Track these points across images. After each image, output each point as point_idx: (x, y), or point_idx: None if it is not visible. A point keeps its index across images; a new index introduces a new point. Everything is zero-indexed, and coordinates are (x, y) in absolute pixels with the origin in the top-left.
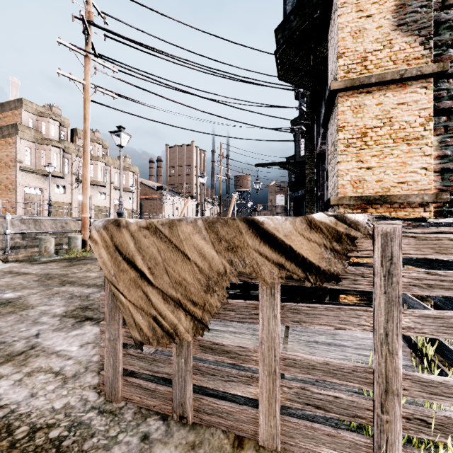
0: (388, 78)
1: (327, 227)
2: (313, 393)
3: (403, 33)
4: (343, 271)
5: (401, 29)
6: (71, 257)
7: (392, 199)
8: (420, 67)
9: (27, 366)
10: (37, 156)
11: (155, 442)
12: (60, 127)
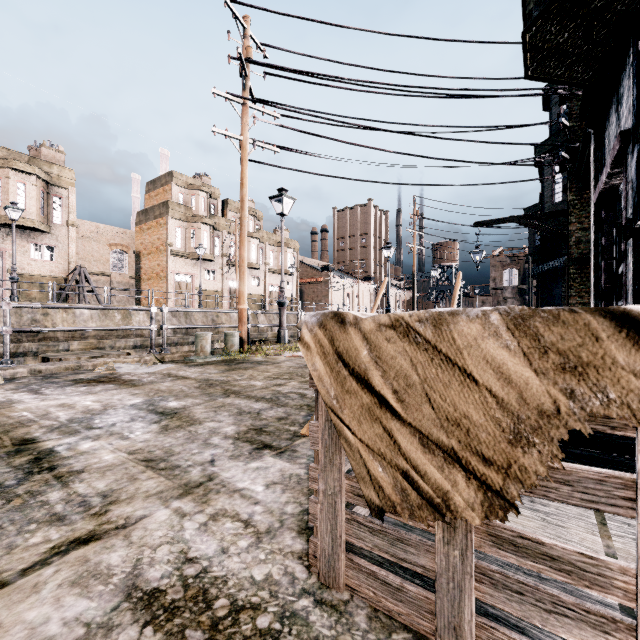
0: None
1: None
2: None
3: None
4: None
5: None
6: (228, 359)
7: None
8: None
9: (209, 504)
10: (187, 236)
11: None
12: (210, 199)
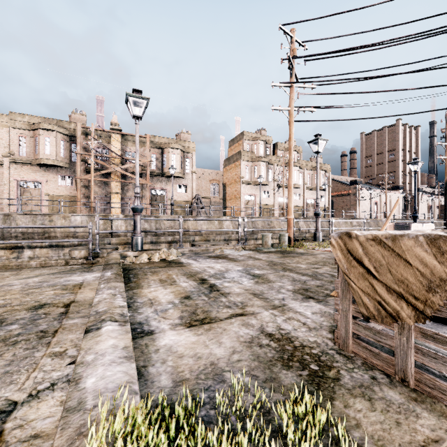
0: None
1: None
2: None
3: None
4: None
5: None
6: (282, 250)
7: None
8: None
9: (285, 314)
10: (252, 171)
11: (382, 383)
12: (266, 145)
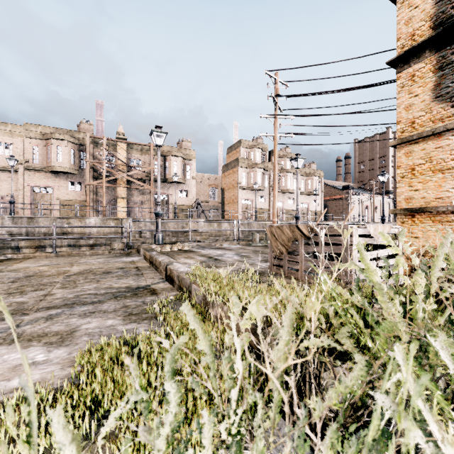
0: (424, 135)
1: (310, 226)
2: (309, 267)
3: (439, 102)
4: (314, 237)
5: (438, 100)
6: (267, 245)
7: (427, 209)
8: (445, 125)
9: (252, 265)
10: (249, 177)
11: (277, 275)
12: (262, 152)
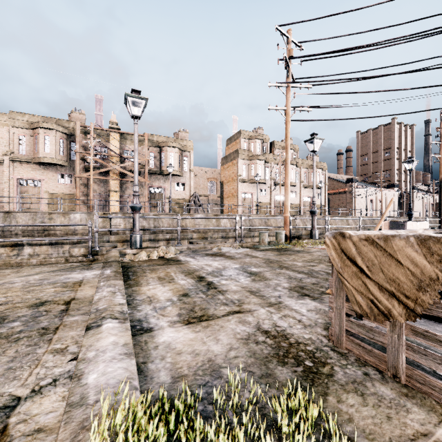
0: None
1: None
2: None
3: None
4: None
5: None
6: (278, 248)
7: None
8: None
9: (281, 311)
10: (249, 169)
11: (374, 379)
12: (263, 143)
